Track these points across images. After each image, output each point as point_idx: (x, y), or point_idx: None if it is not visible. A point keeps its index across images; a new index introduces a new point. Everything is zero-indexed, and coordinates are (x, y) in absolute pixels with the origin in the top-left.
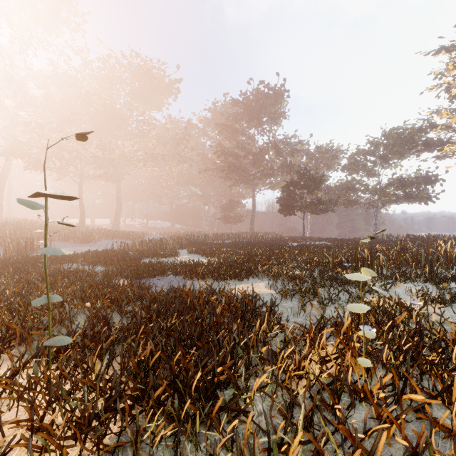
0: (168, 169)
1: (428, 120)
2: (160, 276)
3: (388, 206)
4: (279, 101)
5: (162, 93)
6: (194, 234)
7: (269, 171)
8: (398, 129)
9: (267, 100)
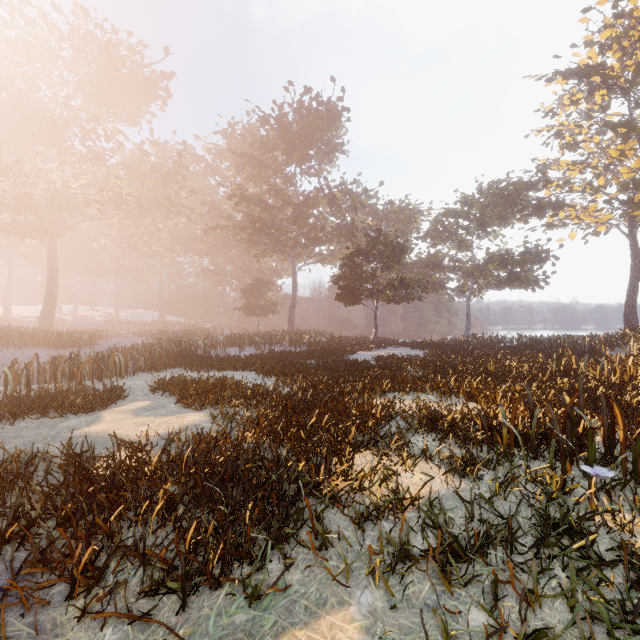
0: (151, 224)
1: (542, 171)
2: None
3: (482, 293)
4: (335, 124)
5: (136, 91)
6: (196, 333)
7: (319, 235)
8: (500, 183)
9: (316, 121)
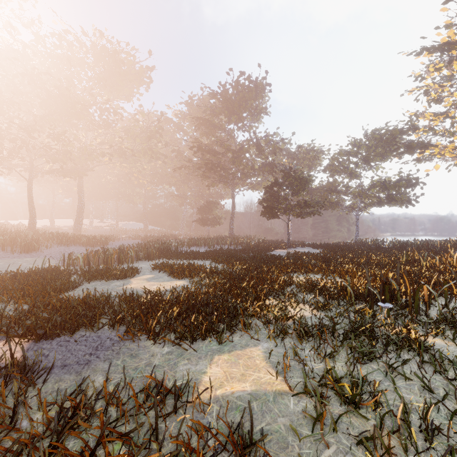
0: (139, 165)
1: (411, 121)
2: (88, 327)
3: (368, 209)
4: (261, 95)
5: (131, 81)
6: (168, 237)
7: (250, 170)
8: (380, 130)
9: (248, 93)
